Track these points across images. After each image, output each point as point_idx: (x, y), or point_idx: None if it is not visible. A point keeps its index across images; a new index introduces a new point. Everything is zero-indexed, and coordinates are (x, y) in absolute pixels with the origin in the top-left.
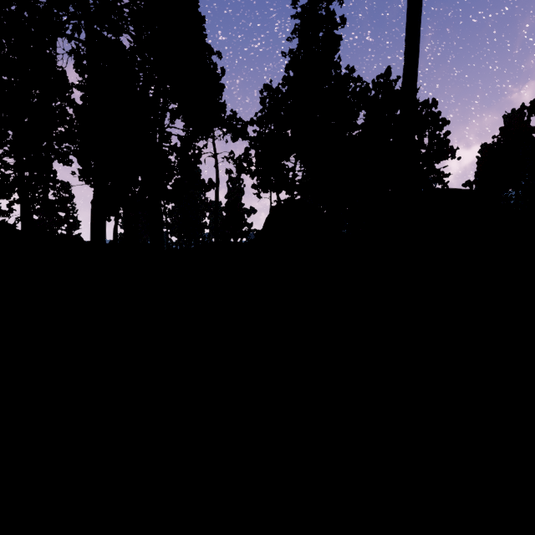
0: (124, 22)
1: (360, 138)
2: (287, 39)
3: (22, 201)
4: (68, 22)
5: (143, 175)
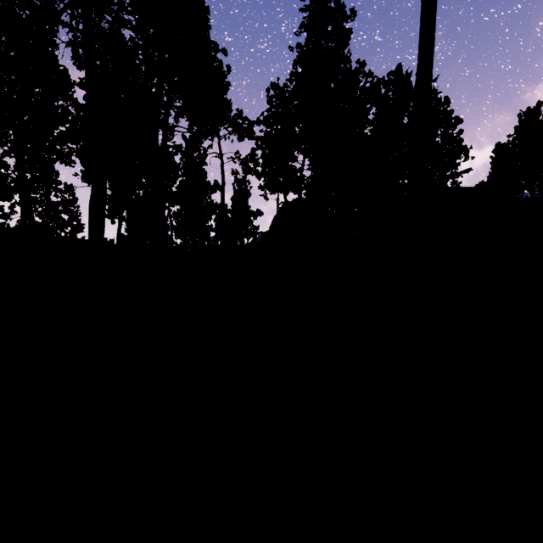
0: (124, 11)
1: (372, 133)
2: (295, 33)
3: (22, 202)
4: (64, 11)
5: (147, 176)
